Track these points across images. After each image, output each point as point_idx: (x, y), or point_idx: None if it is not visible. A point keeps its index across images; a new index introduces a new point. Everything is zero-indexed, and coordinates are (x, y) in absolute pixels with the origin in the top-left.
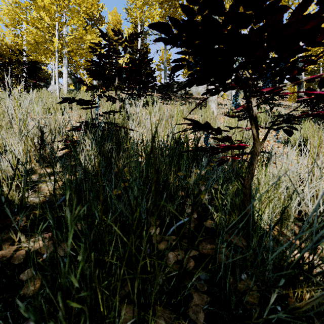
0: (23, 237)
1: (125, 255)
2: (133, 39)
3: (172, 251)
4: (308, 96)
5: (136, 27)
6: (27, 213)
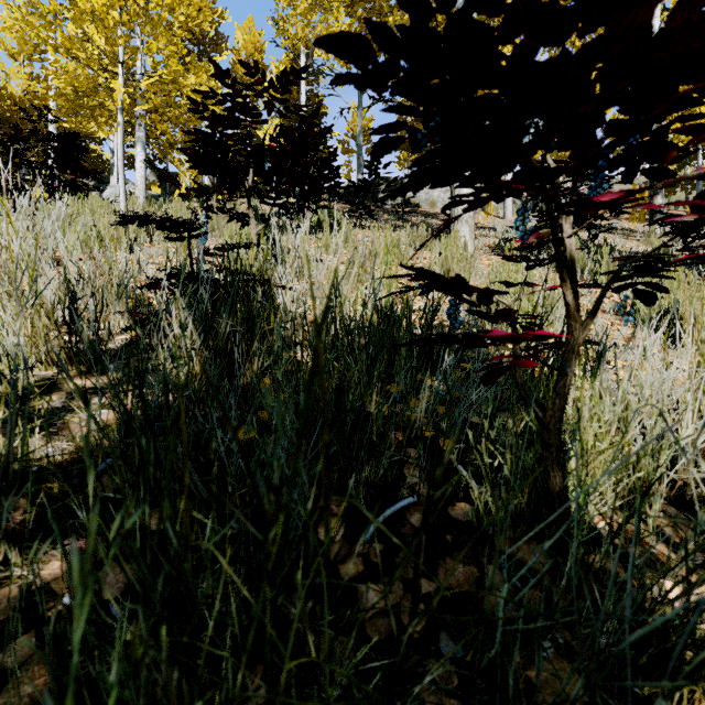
0: (14, 553)
1: (249, 634)
2: (288, 83)
3: (374, 584)
4: (699, 214)
5: (296, 58)
6: (32, 490)
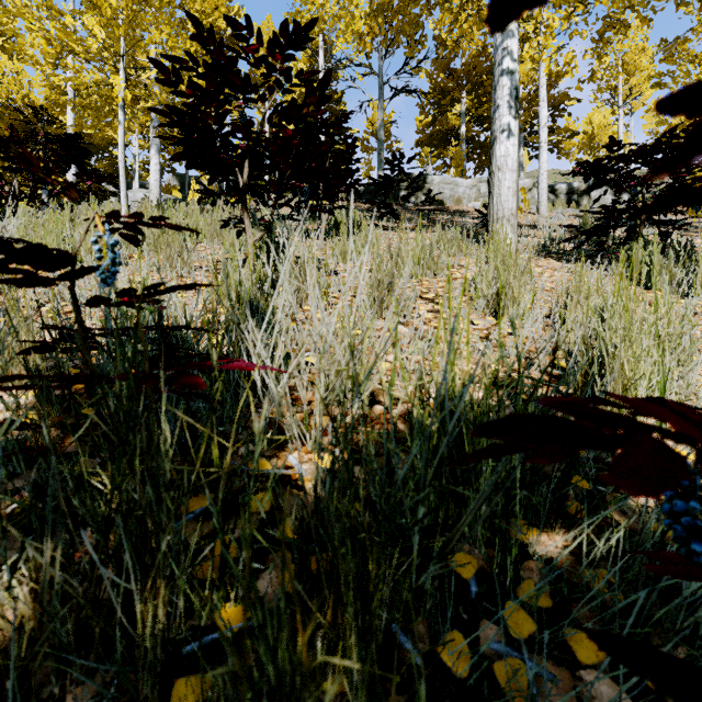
0: None
1: None
2: (291, 44)
3: None
4: None
5: (314, 54)
6: None
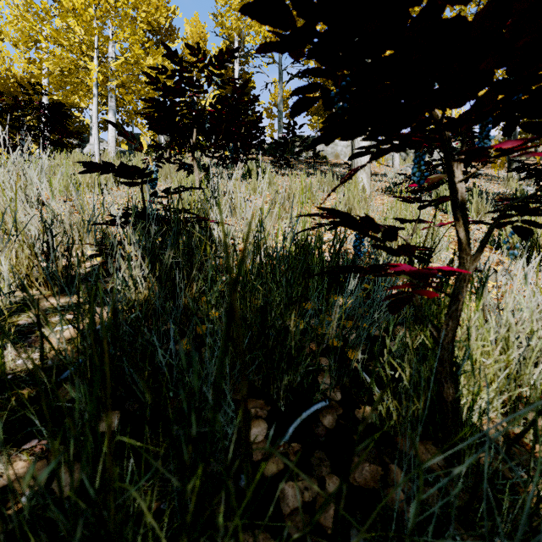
0: None
1: None
2: (224, 60)
3: (292, 481)
4: None
5: (231, 44)
6: (5, 396)
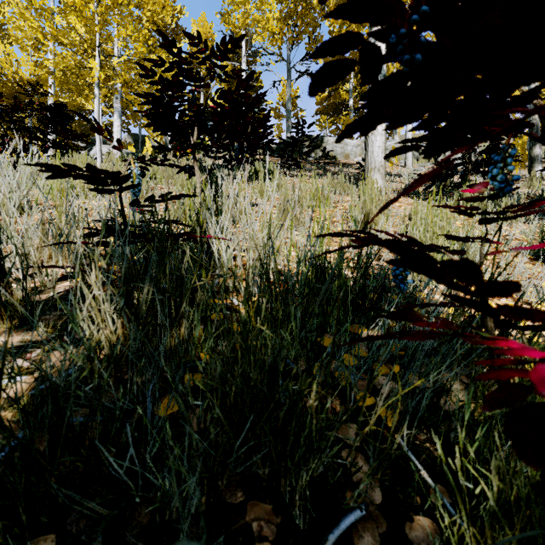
0: None
1: None
2: (227, 50)
3: None
4: None
5: None
6: None
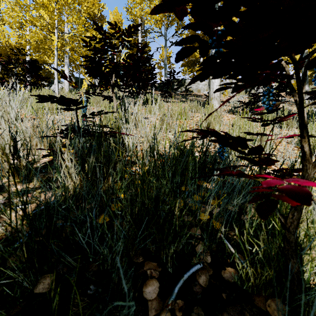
0: None
1: None
2: (131, 32)
3: None
4: None
5: None
6: None
